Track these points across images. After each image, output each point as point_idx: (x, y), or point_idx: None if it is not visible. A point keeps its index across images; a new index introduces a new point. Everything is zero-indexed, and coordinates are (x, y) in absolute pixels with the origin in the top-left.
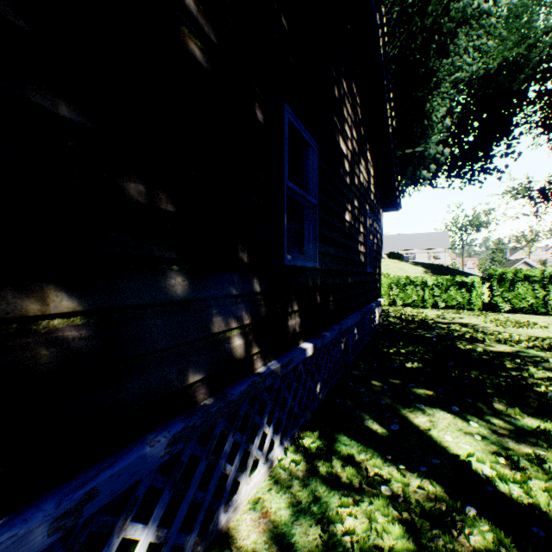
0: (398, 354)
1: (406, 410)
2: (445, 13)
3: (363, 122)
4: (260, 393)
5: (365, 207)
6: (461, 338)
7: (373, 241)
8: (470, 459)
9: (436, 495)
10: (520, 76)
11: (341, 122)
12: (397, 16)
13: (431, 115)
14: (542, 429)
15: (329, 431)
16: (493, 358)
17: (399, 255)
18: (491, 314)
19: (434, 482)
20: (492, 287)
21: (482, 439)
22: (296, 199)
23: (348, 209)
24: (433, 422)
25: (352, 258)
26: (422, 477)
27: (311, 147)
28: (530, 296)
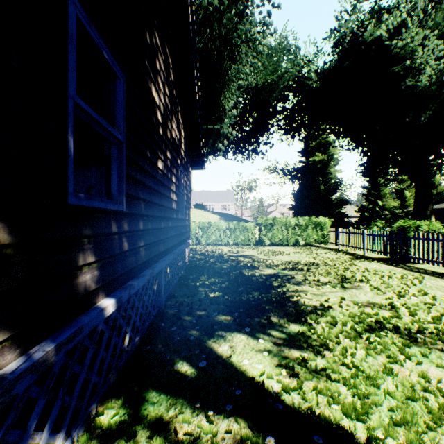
0: (204, 286)
1: (212, 340)
2: (234, 30)
3: (176, 86)
4: (19, 395)
5: (177, 161)
6: (245, 267)
7: (184, 191)
8: (263, 377)
9: (242, 436)
10: (274, 94)
11: (154, 72)
12: (202, 18)
13: (225, 103)
14: (302, 333)
15: (137, 391)
16: (266, 280)
17: (203, 206)
18: (260, 247)
19: (239, 420)
20: (260, 229)
21: (268, 353)
22: (93, 126)
23: (162, 158)
24: (233, 347)
25: (165, 204)
26: (228, 418)
27: (116, 74)
28: (280, 234)
